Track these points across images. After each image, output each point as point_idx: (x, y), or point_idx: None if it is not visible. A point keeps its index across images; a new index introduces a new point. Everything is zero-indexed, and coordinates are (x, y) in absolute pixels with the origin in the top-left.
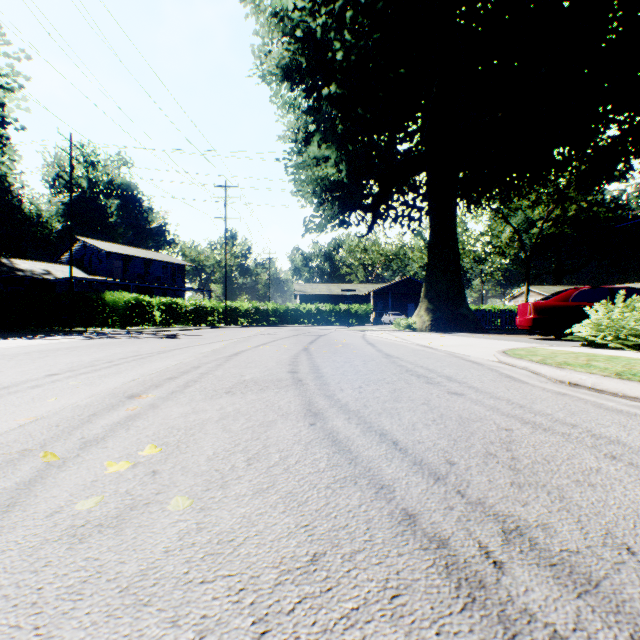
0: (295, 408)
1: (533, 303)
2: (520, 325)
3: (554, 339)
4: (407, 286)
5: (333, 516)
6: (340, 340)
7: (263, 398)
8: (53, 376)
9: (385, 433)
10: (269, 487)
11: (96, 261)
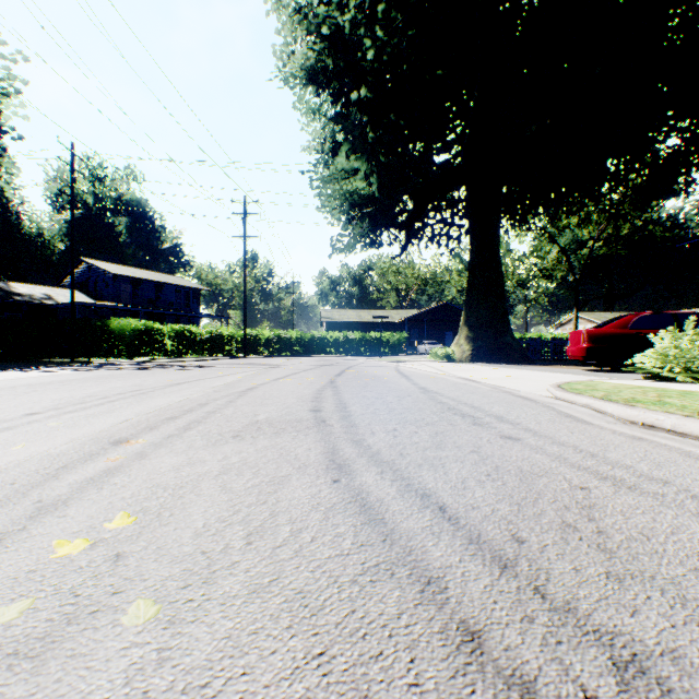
0: (315, 458)
1: (587, 330)
2: (572, 355)
3: (610, 371)
4: (444, 312)
5: (360, 636)
6: (371, 372)
7: (277, 444)
8: (32, 416)
9: (428, 494)
10: (272, 582)
11: (102, 285)
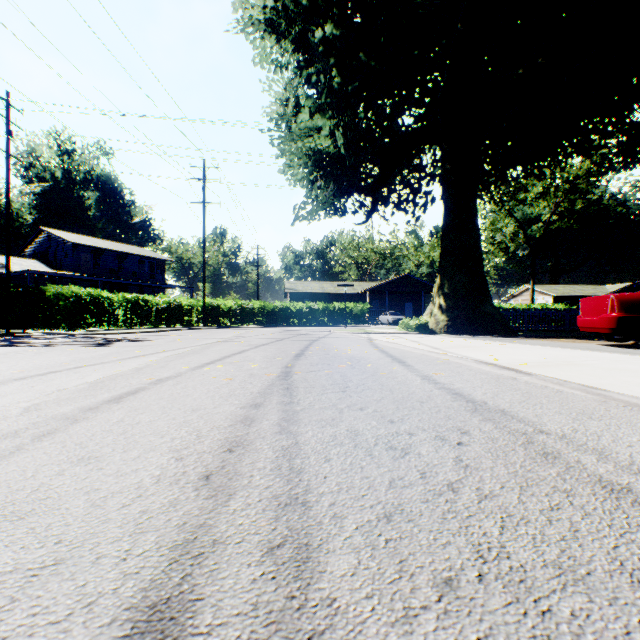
0: None
1: (617, 295)
2: (592, 327)
3: (639, 346)
4: (405, 284)
5: None
6: (342, 350)
7: None
8: None
9: None
10: None
11: (61, 254)
